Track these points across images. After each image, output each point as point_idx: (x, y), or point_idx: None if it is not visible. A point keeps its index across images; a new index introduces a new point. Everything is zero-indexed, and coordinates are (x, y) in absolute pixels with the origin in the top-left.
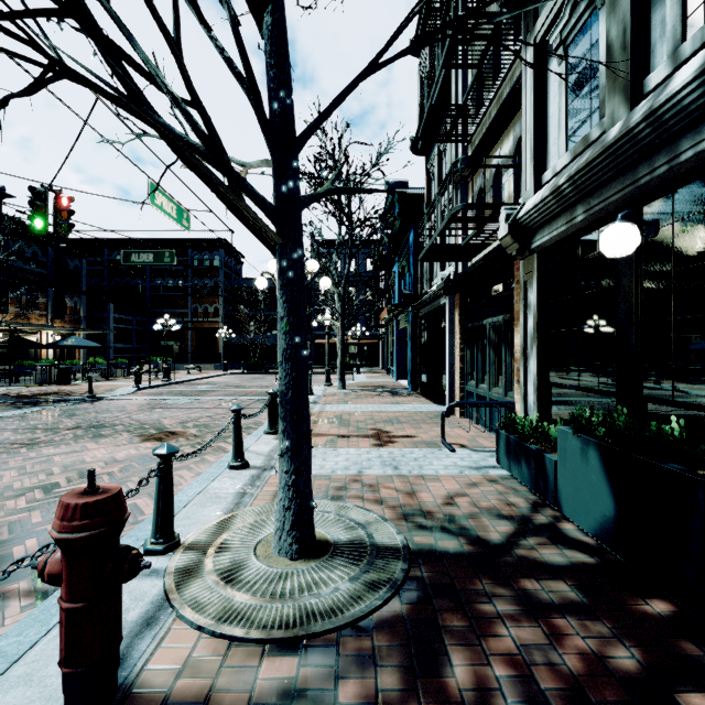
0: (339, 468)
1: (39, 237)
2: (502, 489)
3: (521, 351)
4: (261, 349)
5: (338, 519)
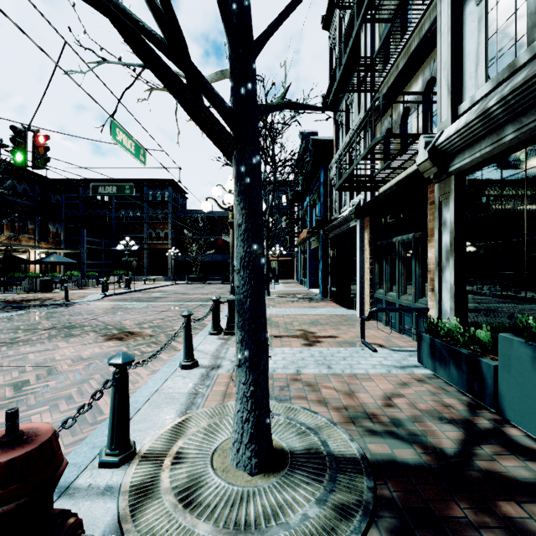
0: (279, 367)
1: (28, 177)
2: (433, 389)
3: (436, 264)
4: (201, 265)
5: (289, 423)
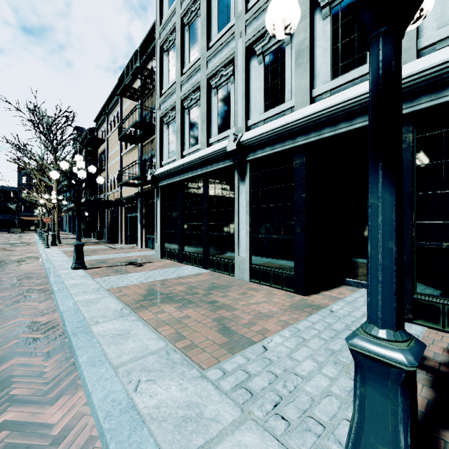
0: None
1: None
2: None
3: (85, 223)
4: None
5: None
